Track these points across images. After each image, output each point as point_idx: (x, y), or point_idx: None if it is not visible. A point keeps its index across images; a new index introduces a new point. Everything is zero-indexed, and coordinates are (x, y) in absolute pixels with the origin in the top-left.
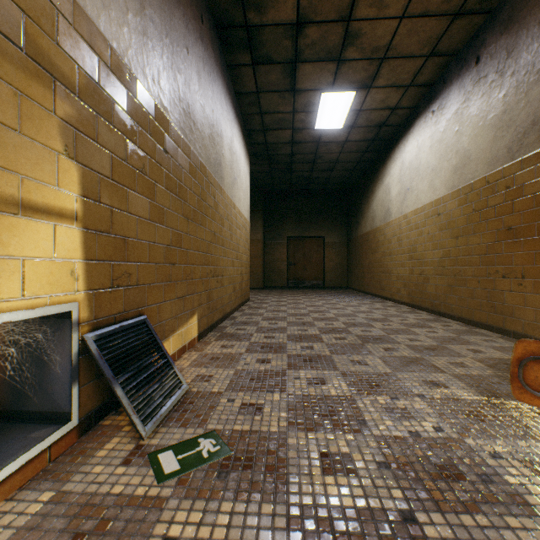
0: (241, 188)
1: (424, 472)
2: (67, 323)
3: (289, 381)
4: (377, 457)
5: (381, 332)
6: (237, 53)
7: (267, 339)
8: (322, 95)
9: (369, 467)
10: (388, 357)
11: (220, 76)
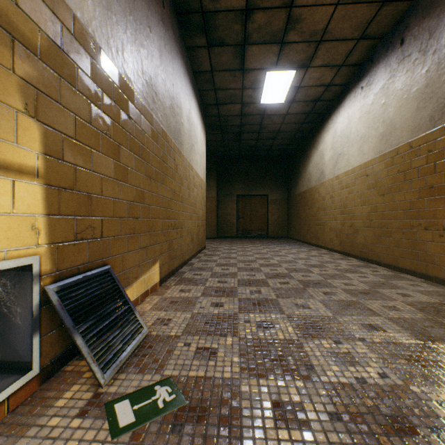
0: (198, 153)
1: (376, 424)
2: (28, 276)
3: (241, 325)
4: (328, 407)
5: (319, 277)
6: (194, 36)
7: (220, 284)
8: (267, 74)
9: (321, 418)
10: (328, 300)
11: (180, 56)
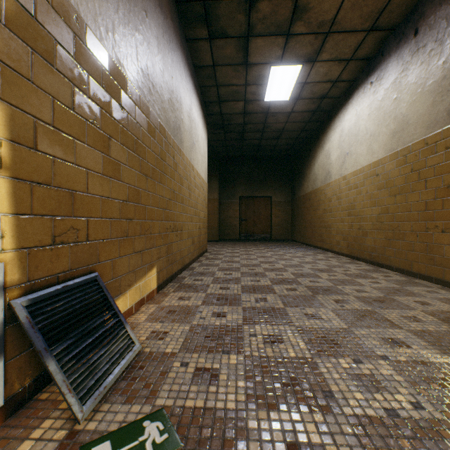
0: (199, 152)
1: None
2: None
3: (246, 339)
4: None
5: (329, 283)
6: (195, 27)
7: (222, 290)
8: (272, 69)
9: None
10: (340, 310)
11: (179, 47)
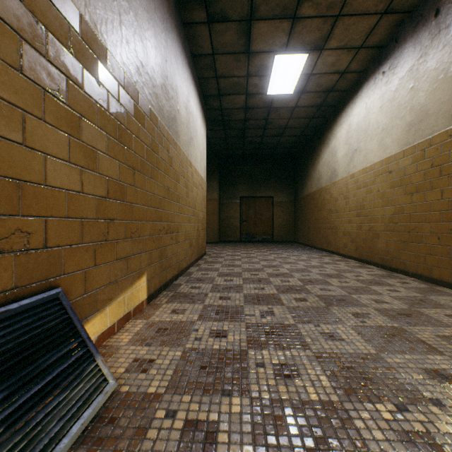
0: (198, 148)
1: None
2: None
3: (251, 371)
4: None
5: (342, 291)
6: (192, 9)
7: (222, 301)
8: (276, 58)
9: None
10: (362, 327)
11: (175, 30)
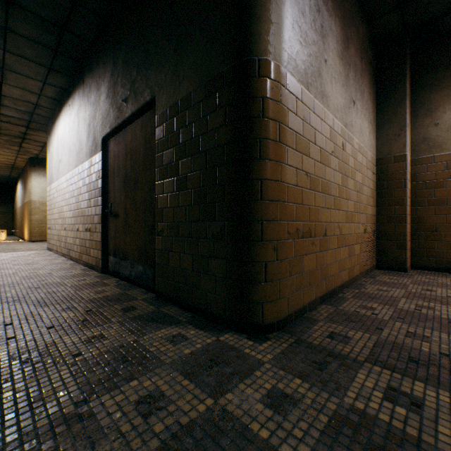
0: None
1: None
2: None
3: None
4: None
5: None
6: None
7: None
8: None
9: None
10: None
11: None
